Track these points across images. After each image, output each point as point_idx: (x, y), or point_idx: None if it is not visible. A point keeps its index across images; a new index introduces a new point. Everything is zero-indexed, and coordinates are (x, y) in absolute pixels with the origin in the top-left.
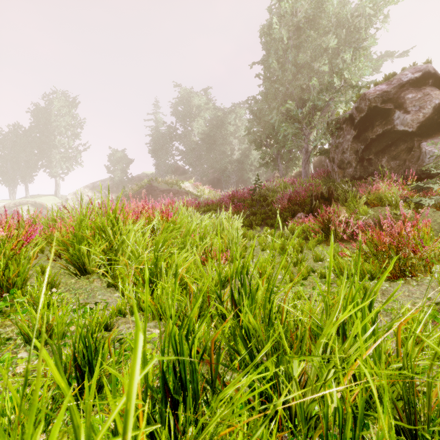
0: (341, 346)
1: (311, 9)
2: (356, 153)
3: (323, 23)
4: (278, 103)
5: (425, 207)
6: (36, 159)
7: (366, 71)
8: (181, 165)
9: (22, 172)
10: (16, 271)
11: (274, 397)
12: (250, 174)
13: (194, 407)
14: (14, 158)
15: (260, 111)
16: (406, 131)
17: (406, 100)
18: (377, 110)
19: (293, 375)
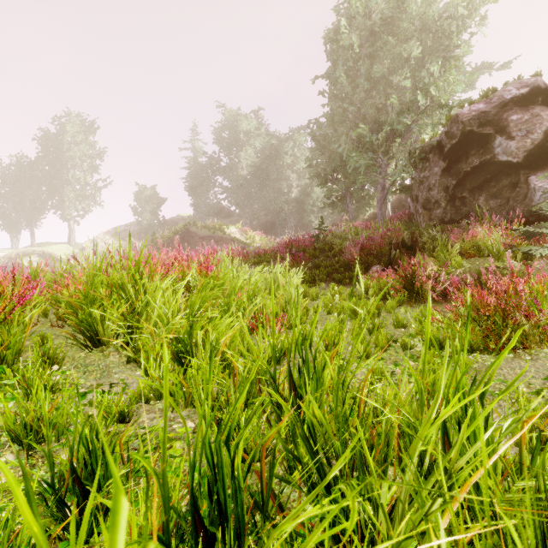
0: (445, 456)
1: (389, 9)
2: (446, 190)
3: (404, 27)
4: (347, 127)
5: (536, 259)
6: (44, 198)
7: (458, 87)
8: (225, 205)
9: (27, 214)
10: (6, 342)
11: (353, 535)
12: (312, 217)
13: (237, 541)
14: (17, 197)
15: (325, 138)
16: (510, 162)
17: (510, 123)
18: (472, 135)
19: (380, 502)
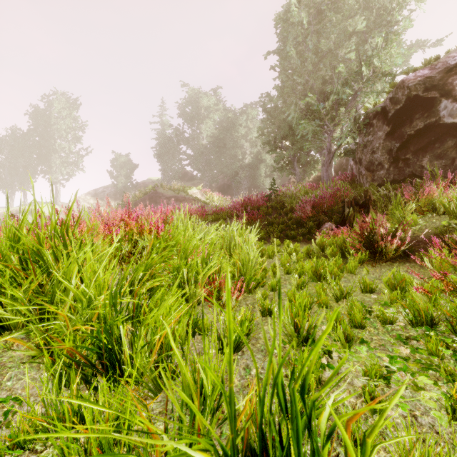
0: None
1: None
2: (389, 153)
3: (348, 5)
4: (296, 97)
5: None
6: (34, 165)
7: (398, 59)
8: (189, 170)
9: (20, 178)
10: None
11: None
12: (263, 180)
13: None
14: (12, 163)
15: (275, 109)
16: (456, 124)
17: (455, 87)
18: (417, 100)
19: None
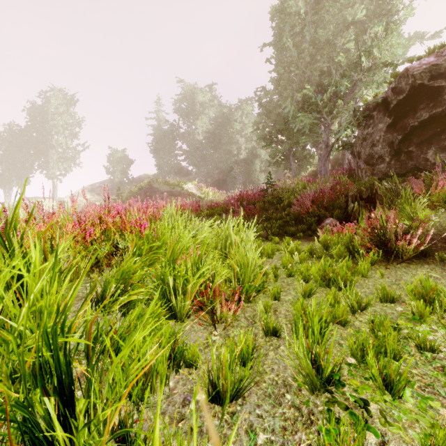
0: None
1: None
2: (390, 145)
3: None
4: (292, 90)
5: None
6: (32, 160)
7: (398, 50)
8: (184, 166)
9: (18, 173)
10: None
11: None
12: (258, 175)
13: None
14: (10, 159)
15: (271, 104)
16: None
17: None
18: (422, 89)
19: None
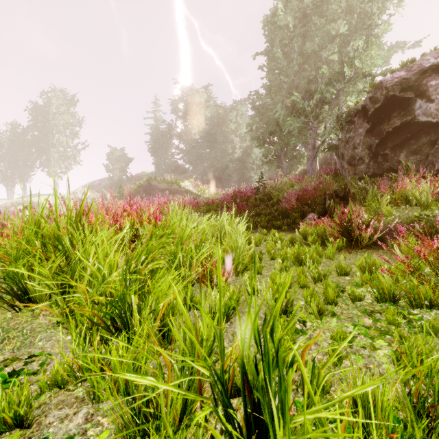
0: None
1: None
2: (369, 148)
3: (332, 9)
4: (282, 96)
5: None
6: (34, 158)
7: (378, 61)
8: (181, 164)
9: (20, 171)
10: None
11: None
12: (252, 173)
13: None
14: (12, 157)
15: (263, 107)
16: (429, 122)
17: (429, 88)
18: (394, 99)
19: None
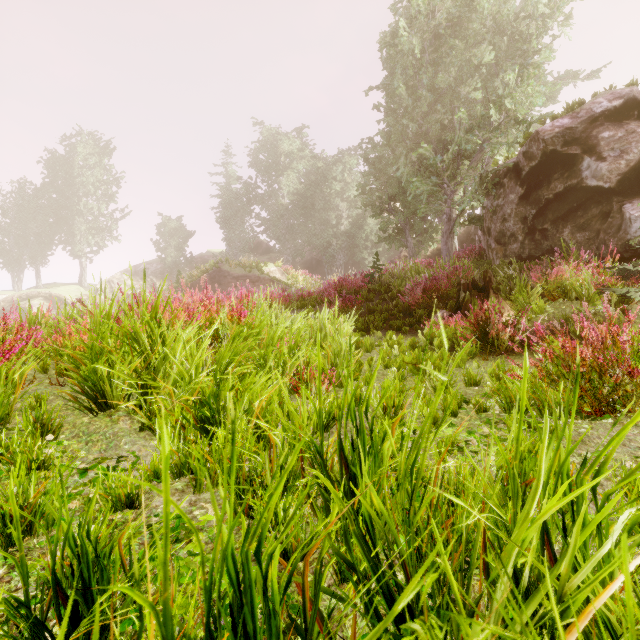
0: (552, 569)
1: (456, 7)
2: (524, 221)
3: (474, 28)
4: (406, 147)
5: (634, 302)
6: (51, 232)
7: (537, 100)
8: (263, 240)
9: (31, 250)
10: None
11: None
12: (365, 254)
13: None
14: (20, 230)
15: (380, 160)
16: (600, 188)
17: (600, 141)
18: (555, 156)
19: None
